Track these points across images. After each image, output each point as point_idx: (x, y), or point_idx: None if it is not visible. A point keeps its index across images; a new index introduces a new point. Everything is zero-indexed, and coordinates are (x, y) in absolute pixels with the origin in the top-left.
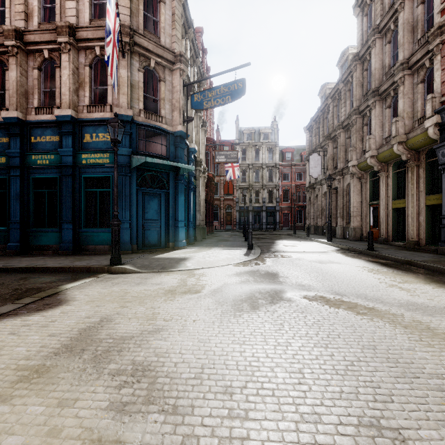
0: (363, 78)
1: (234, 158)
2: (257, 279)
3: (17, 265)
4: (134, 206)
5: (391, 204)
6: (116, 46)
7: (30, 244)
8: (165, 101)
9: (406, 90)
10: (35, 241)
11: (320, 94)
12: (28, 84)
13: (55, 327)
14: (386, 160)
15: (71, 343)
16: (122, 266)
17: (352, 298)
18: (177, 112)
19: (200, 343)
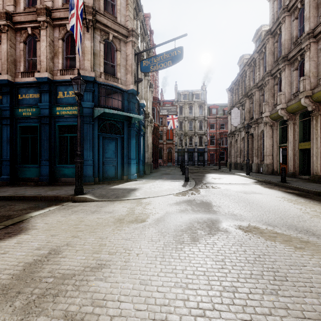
0: (274, 48)
1: (174, 111)
2: (194, 208)
3: (2, 194)
4: (96, 148)
5: (297, 146)
6: (80, 20)
7: (18, 177)
8: (121, 67)
9: (311, 54)
10: (21, 174)
11: (239, 63)
12: (16, 54)
13: (3, 261)
14: (294, 111)
15: (10, 283)
16: (83, 196)
17: (283, 230)
18: (130, 74)
19: (141, 285)
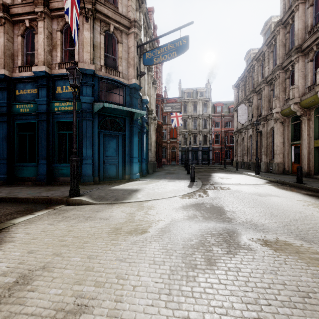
0: (285, 39)
1: (178, 108)
2: (204, 214)
3: None
4: (96, 145)
5: (312, 143)
6: (77, 5)
7: (15, 176)
8: (122, 60)
9: None
10: (19, 174)
11: (246, 59)
12: (14, 48)
13: None
14: (309, 106)
15: None
16: (78, 198)
17: None
18: (132, 68)
19: None
